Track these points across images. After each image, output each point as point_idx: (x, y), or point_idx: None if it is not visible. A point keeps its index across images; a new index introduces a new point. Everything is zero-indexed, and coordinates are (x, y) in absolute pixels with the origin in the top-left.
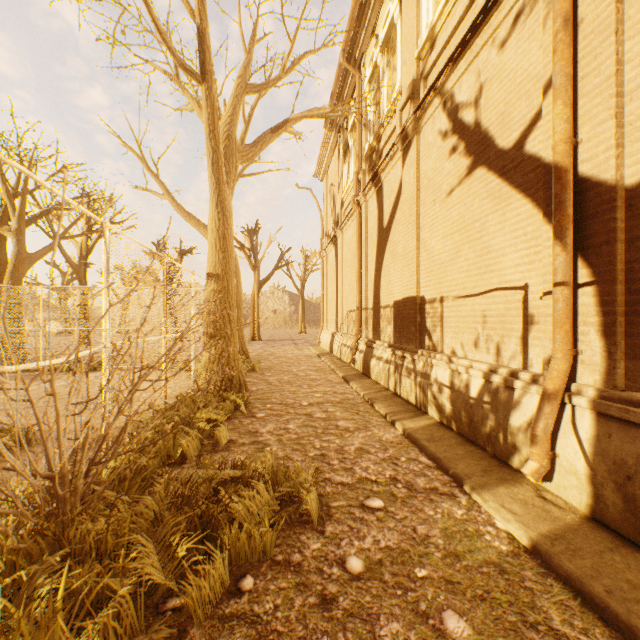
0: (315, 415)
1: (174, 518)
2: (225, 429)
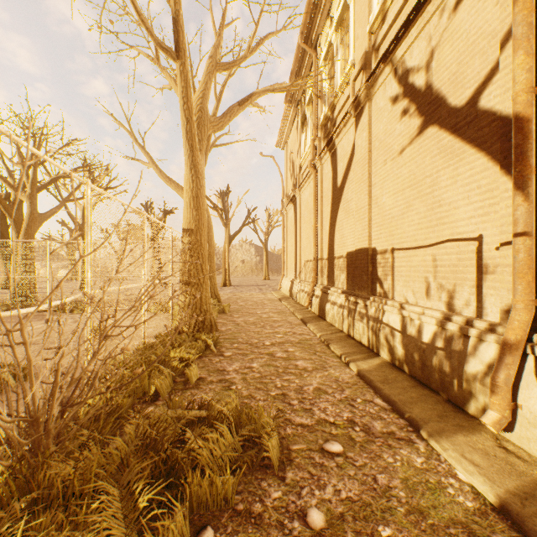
0: (276, 355)
1: (139, 463)
2: (195, 368)
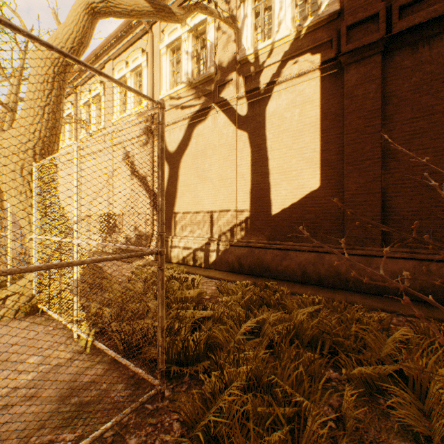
0: None
1: None
2: None
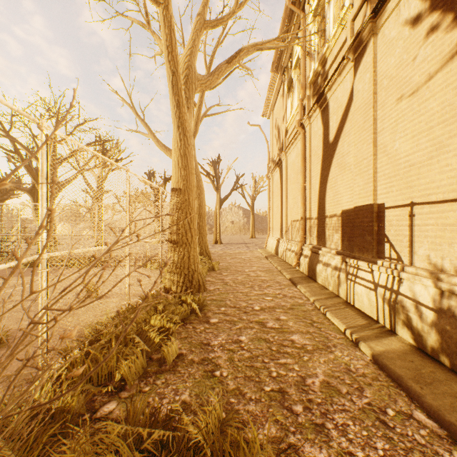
0: (267, 324)
1: None
2: (174, 342)
